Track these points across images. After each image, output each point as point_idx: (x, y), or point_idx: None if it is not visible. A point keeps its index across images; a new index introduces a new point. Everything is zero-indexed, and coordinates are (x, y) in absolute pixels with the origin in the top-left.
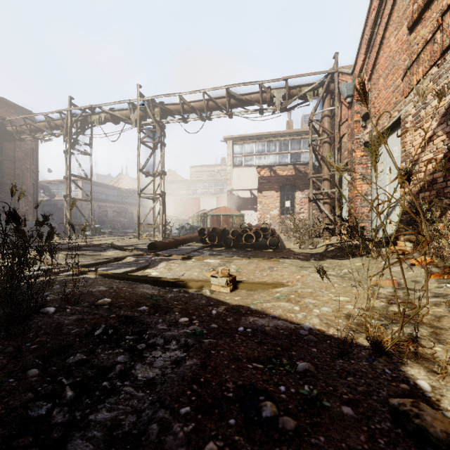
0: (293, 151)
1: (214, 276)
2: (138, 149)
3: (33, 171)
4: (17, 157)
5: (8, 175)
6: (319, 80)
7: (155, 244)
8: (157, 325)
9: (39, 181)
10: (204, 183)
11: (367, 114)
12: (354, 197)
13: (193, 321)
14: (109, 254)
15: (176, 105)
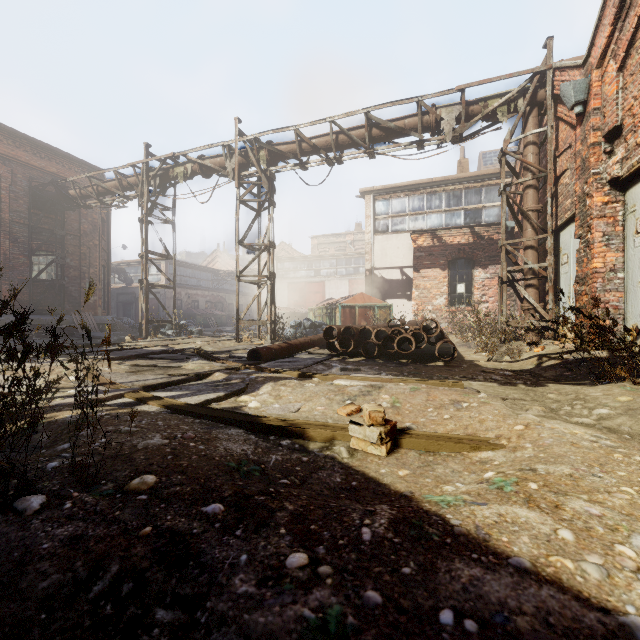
0: (469, 206)
1: (355, 422)
2: (236, 212)
3: (103, 248)
4: (84, 230)
5: (71, 255)
6: (519, 86)
7: (259, 351)
8: (234, 580)
9: (113, 263)
10: (330, 259)
11: (615, 129)
12: (590, 275)
13: (319, 567)
14: (190, 367)
15: (291, 145)
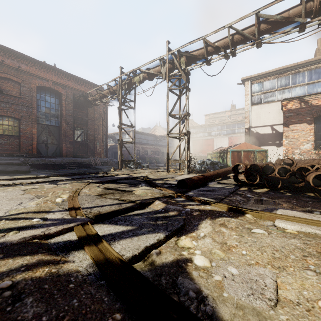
0: None
1: None
2: (167, 96)
3: (104, 126)
4: (95, 117)
5: (90, 129)
6: None
7: (185, 181)
8: None
9: (110, 134)
10: (217, 126)
11: None
12: None
13: None
14: (138, 193)
15: (200, 50)
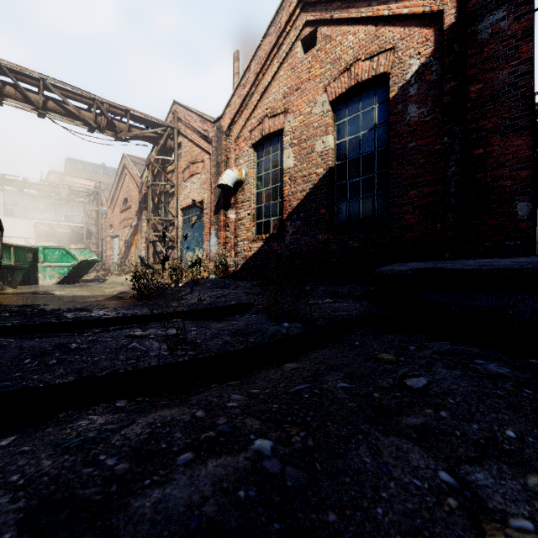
0: (67, 213)
1: None
2: None
3: None
4: None
5: None
6: (91, 192)
7: None
8: None
9: None
10: None
11: (112, 224)
12: (107, 256)
13: None
14: None
15: None
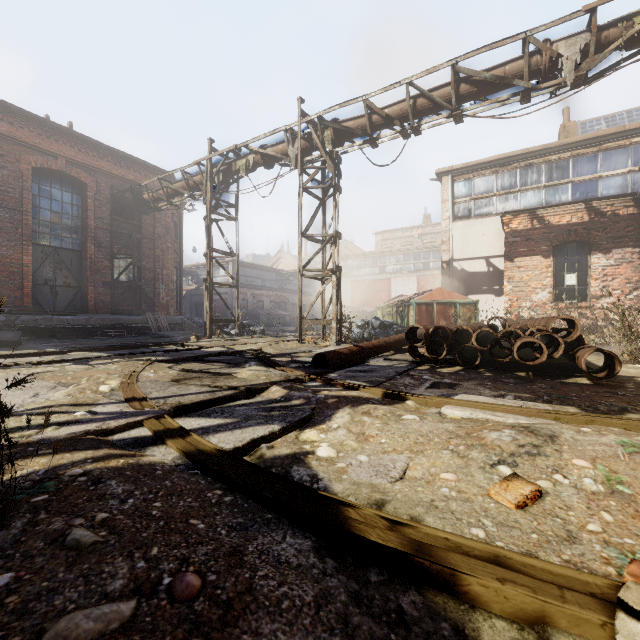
0: (579, 178)
1: None
2: (299, 200)
3: (176, 251)
4: (158, 233)
5: (147, 257)
6: None
7: (325, 356)
8: None
9: (187, 266)
10: (397, 255)
11: None
12: None
13: None
14: (243, 376)
15: (359, 119)
